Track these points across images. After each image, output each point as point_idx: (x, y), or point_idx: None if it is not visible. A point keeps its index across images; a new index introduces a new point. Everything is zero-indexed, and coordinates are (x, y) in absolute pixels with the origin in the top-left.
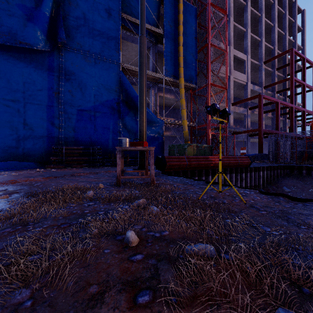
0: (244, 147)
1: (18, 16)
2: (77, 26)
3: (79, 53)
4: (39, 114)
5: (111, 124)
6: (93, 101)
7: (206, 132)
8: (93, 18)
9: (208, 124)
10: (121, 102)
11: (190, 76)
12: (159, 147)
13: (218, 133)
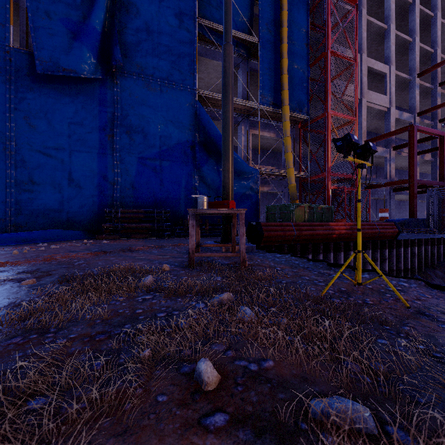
0: (385, 209)
1: (61, 35)
2: (137, 41)
3: (140, 78)
4: (88, 166)
5: (184, 177)
6: (158, 145)
7: (323, 186)
8: (159, 29)
9: (327, 174)
10: (197, 145)
11: (298, 103)
12: (252, 209)
13: (343, 187)
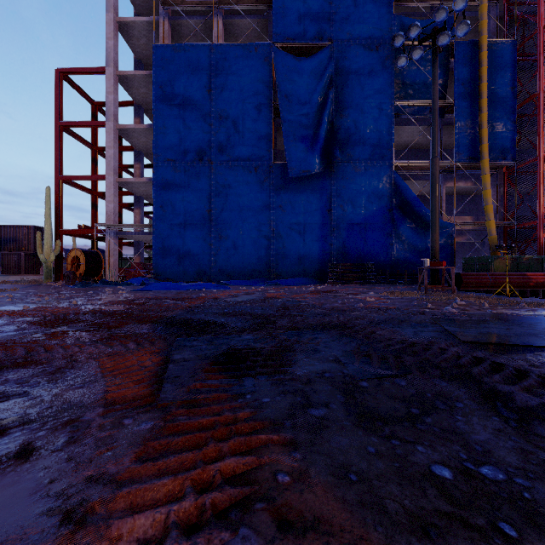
0: None
1: (301, 149)
2: (347, 137)
3: (349, 164)
4: (315, 233)
5: (383, 236)
6: (362, 213)
7: (534, 235)
8: (363, 122)
9: (539, 222)
10: (394, 208)
11: (501, 151)
12: (447, 260)
13: None
